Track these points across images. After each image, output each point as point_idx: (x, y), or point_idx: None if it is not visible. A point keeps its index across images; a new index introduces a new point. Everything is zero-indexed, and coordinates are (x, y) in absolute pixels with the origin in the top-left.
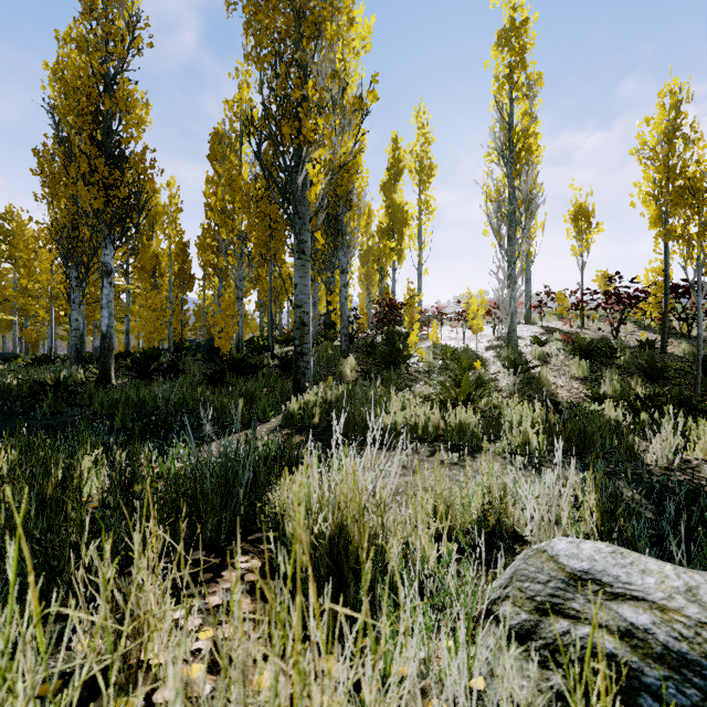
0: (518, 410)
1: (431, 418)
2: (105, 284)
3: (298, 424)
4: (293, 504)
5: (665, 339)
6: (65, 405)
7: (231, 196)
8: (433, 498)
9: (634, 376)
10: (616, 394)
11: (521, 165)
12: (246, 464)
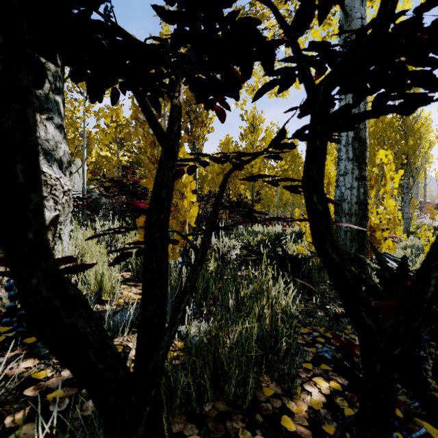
0: None
1: None
2: None
3: None
4: None
5: None
6: None
7: None
8: None
9: None
10: None
11: None
12: None
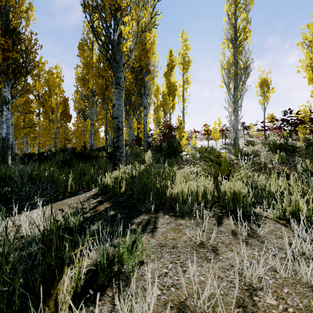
0: (276, 182)
1: (209, 188)
2: (4, 109)
3: (110, 193)
4: None
5: None
6: None
7: (86, 70)
8: None
9: None
10: None
11: (242, 47)
12: None
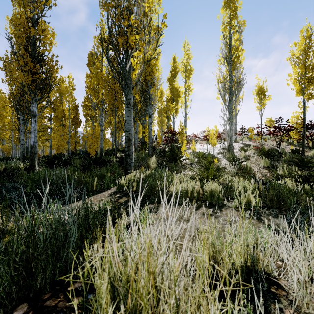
0: (242, 183)
1: (195, 188)
2: (32, 121)
3: (125, 191)
4: (99, 269)
5: (304, 148)
6: (6, 181)
7: (97, 81)
8: (207, 249)
9: (293, 166)
10: (285, 175)
11: (235, 64)
12: (74, 227)
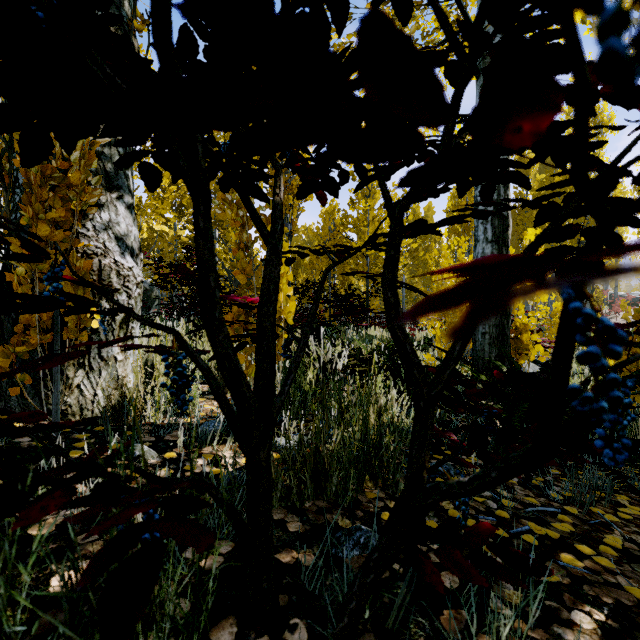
0: None
1: None
2: None
3: None
4: None
5: None
6: None
7: None
8: None
9: None
10: None
11: None
12: None
